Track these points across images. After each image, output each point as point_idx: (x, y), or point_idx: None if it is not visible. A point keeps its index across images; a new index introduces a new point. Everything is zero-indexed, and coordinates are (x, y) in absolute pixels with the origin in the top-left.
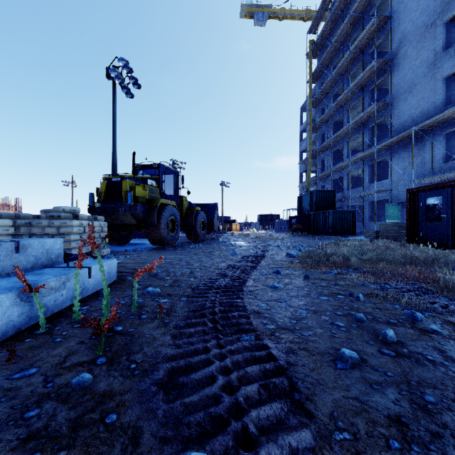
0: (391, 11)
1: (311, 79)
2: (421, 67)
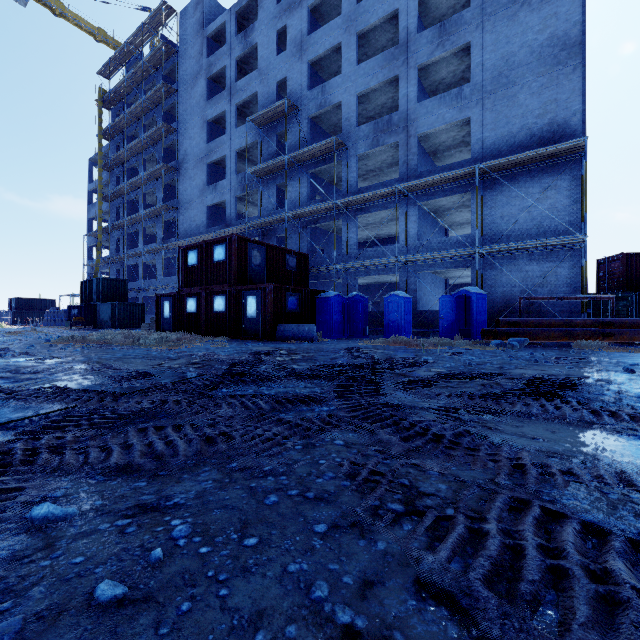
0: (178, 125)
1: (101, 137)
2: (196, 189)
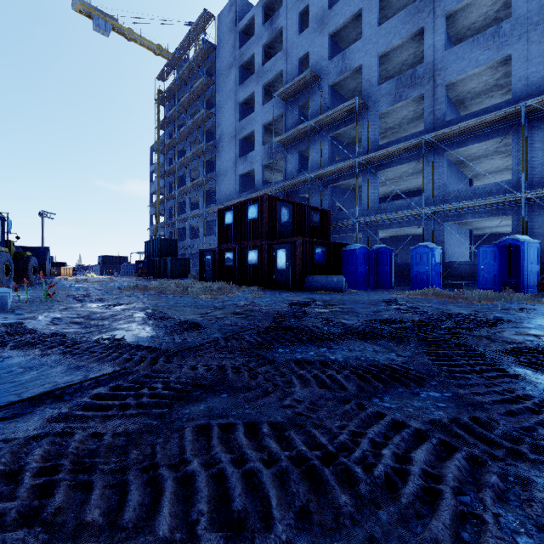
0: (216, 110)
1: (159, 128)
2: (230, 162)
